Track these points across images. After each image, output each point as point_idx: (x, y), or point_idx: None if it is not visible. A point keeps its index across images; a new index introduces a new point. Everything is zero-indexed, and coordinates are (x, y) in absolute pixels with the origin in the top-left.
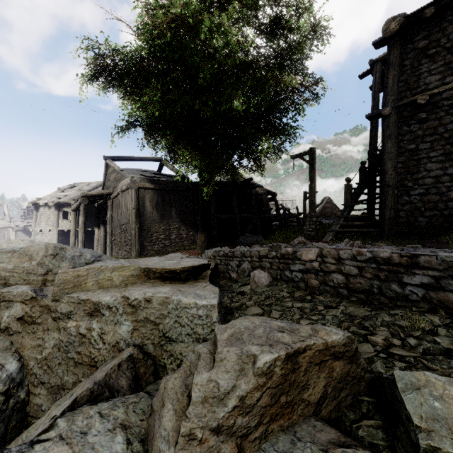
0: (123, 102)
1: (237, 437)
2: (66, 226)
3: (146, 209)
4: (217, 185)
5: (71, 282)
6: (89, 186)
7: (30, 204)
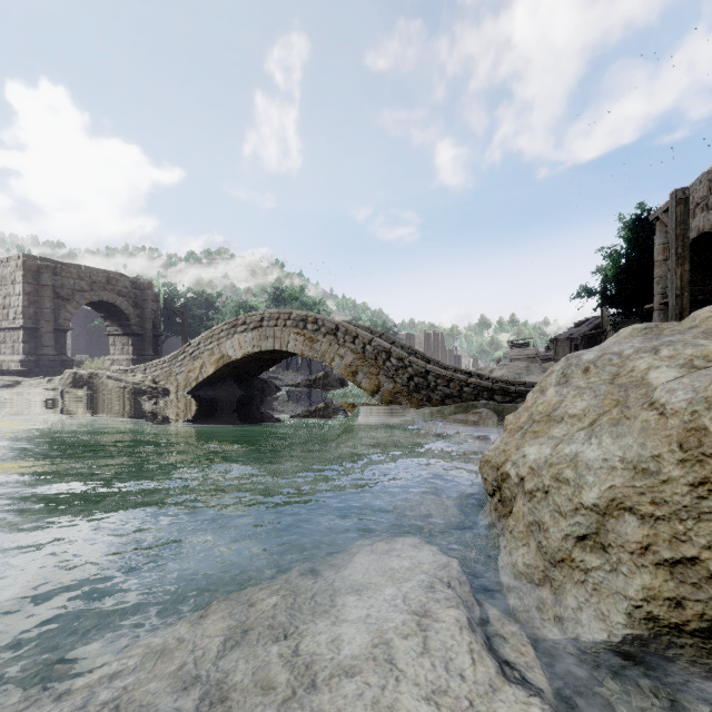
0: None
1: None
2: None
3: None
4: None
5: None
6: (597, 320)
7: (552, 340)
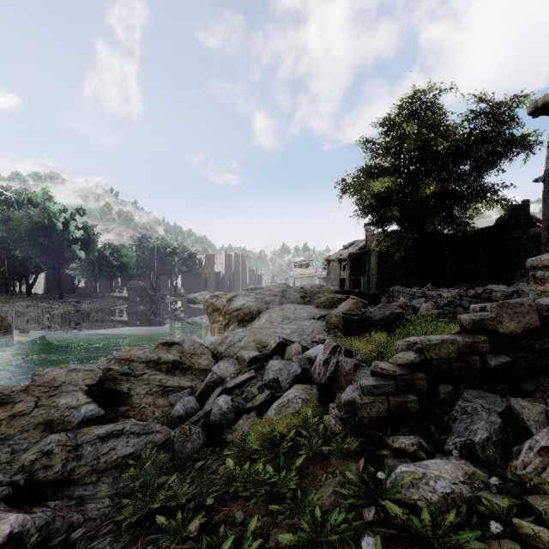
0: (352, 212)
1: (324, 305)
2: (345, 276)
3: (387, 264)
4: (460, 236)
5: (318, 292)
6: (362, 243)
7: (325, 260)
